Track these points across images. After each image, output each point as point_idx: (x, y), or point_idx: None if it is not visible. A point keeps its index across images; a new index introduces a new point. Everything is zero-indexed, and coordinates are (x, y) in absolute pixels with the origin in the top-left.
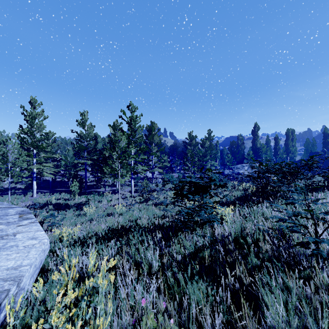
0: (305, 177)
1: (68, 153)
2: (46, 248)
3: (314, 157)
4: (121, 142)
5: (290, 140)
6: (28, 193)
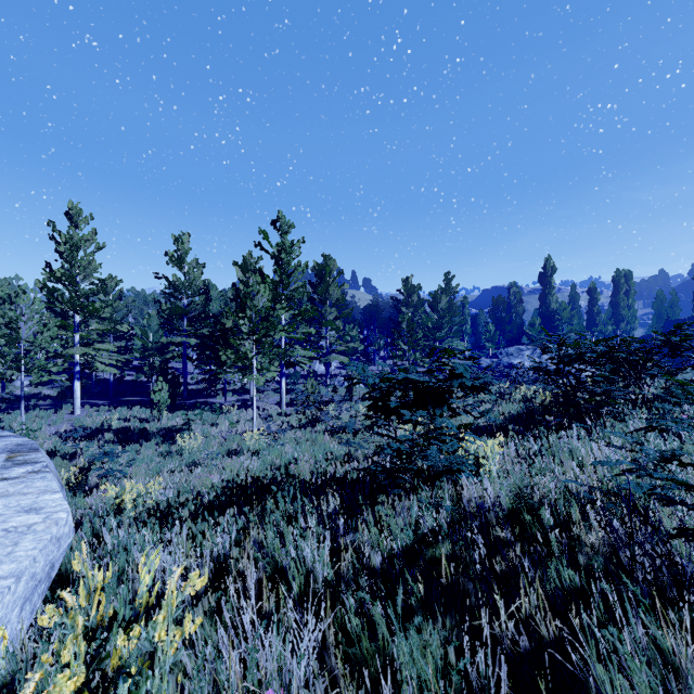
0: (662, 372)
1: (149, 322)
2: (64, 532)
3: (685, 327)
4: (258, 297)
5: (623, 295)
6: (63, 406)
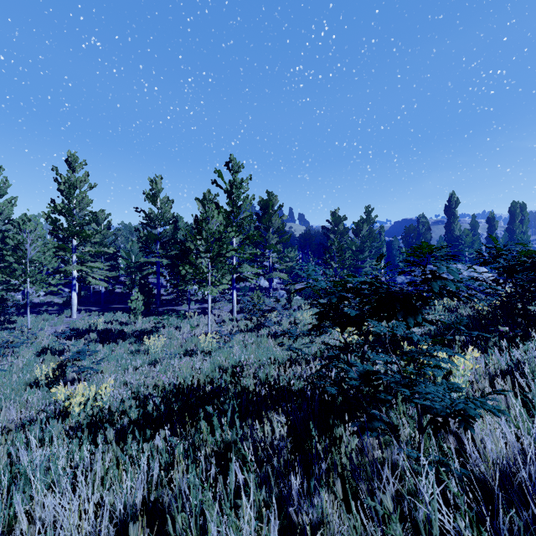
0: None
1: (132, 247)
2: None
3: None
4: (212, 221)
5: (518, 222)
6: (64, 311)
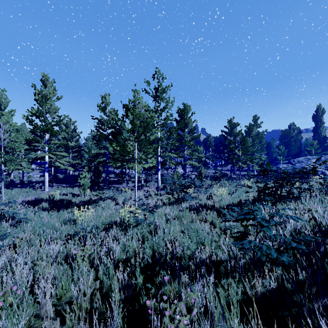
0: None
1: (92, 145)
2: None
3: None
4: (138, 106)
5: None
6: (42, 186)
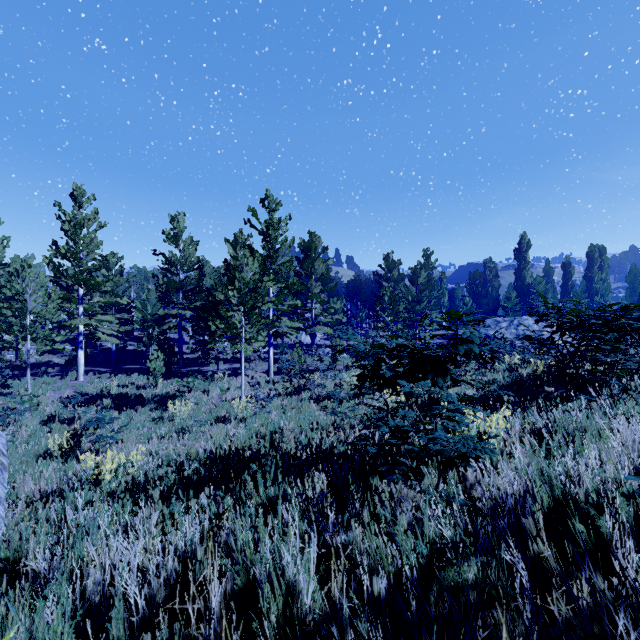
0: None
1: (148, 296)
2: None
3: None
4: (247, 269)
5: (597, 269)
6: (68, 373)
